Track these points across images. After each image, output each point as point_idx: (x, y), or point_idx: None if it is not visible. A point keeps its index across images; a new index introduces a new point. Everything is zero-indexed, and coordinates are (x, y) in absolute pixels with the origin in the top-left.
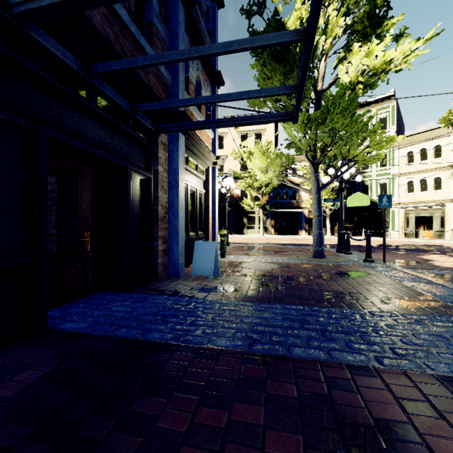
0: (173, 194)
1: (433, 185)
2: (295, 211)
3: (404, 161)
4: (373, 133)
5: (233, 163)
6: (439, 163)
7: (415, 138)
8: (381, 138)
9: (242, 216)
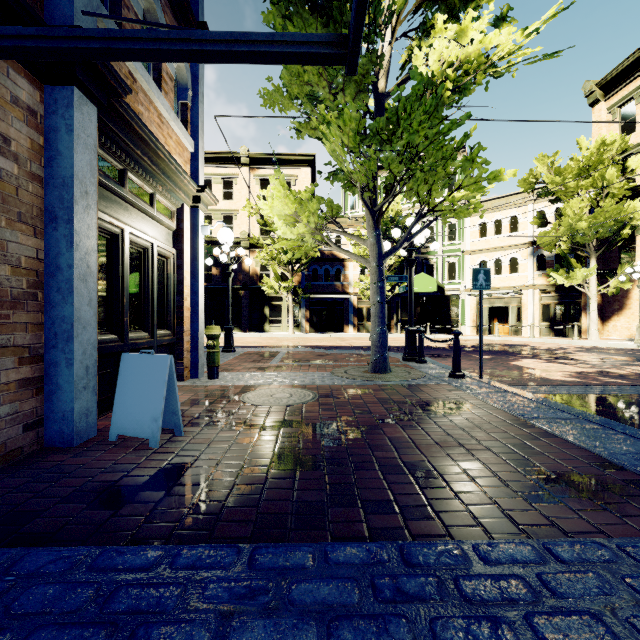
0: (57, 239)
1: (509, 266)
2: (339, 299)
3: (476, 234)
4: (469, 163)
5: (248, 223)
6: (515, 240)
7: (488, 205)
8: (482, 172)
9: (262, 305)
